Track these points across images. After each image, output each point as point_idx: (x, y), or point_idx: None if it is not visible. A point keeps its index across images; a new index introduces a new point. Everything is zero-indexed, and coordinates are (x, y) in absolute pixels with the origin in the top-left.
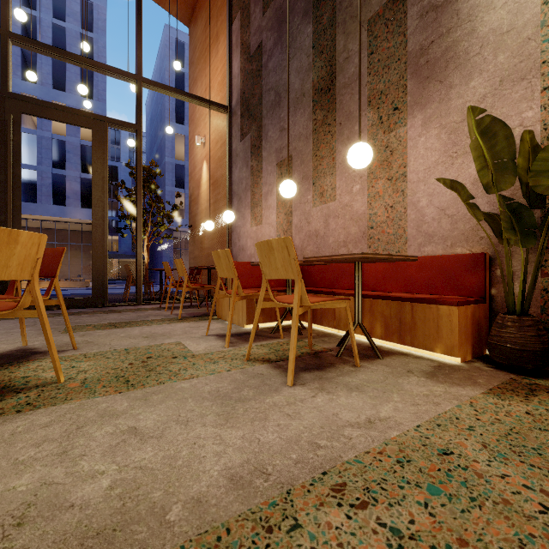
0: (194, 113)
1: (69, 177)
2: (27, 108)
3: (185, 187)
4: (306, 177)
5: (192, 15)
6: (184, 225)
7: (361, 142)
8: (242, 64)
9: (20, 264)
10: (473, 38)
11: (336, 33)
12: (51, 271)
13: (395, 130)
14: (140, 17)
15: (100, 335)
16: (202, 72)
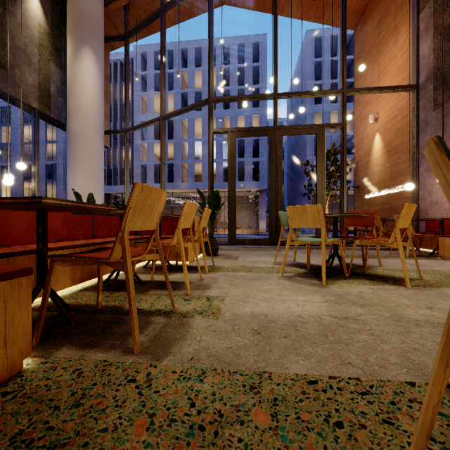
0: (361, 97)
1: (246, 162)
2: (284, 132)
3: None
4: None
5: (359, 20)
6: None
7: None
8: (435, 45)
9: (410, 220)
10: None
11: None
12: (369, 223)
13: None
14: (345, 48)
15: (374, 261)
16: (373, 62)
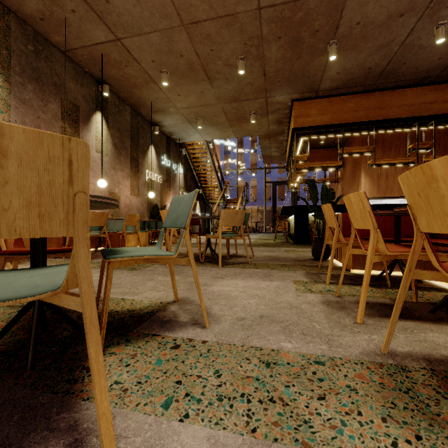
0: None
1: None
2: None
3: None
4: None
5: None
6: None
7: None
8: None
9: None
10: None
11: None
12: None
13: None
14: None
15: None
16: None
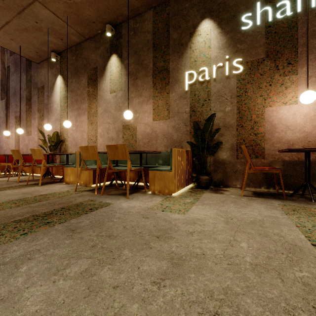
0: None
1: None
2: None
3: None
4: (24, 125)
5: None
6: None
7: (19, 129)
8: (1, 68)
9: None
10: (53, 108)
11: (31, 84)
12: None
13: (43, 121)
14: None
15: None
16: None
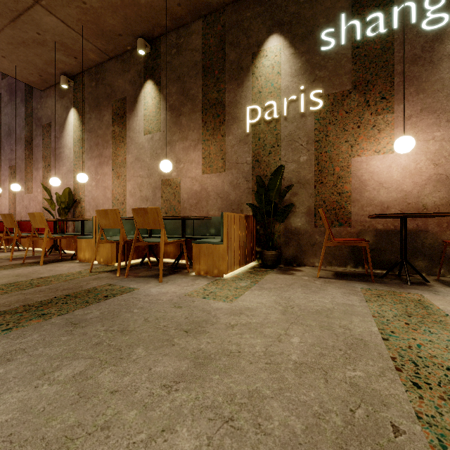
0: None
1: None
2: None
3: None
4: (22, 179)
5: None
6: None
7: (15, 184)
8: None
9: None
10: (64, 154)
11: (33, 121)
12: None
13: (49, 173)
14: None
15: None
16: None
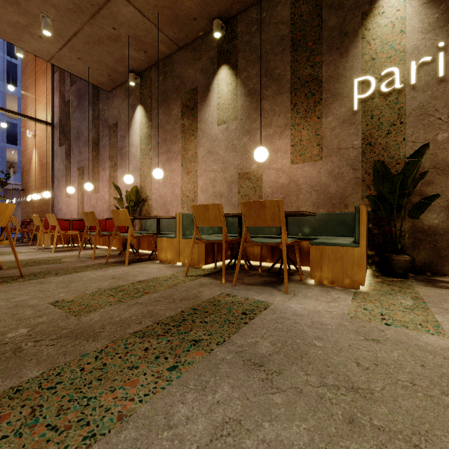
0: (26, 110)
1: None
2: None
3: (18, 144)
4: (90, 179)
5: None
6: (16, 178)
7: (88, 183)
8: (60, 103)
9: None
10: (130, 152)
11: (100, 122)
12: None
13: (115, 172)
14: None
15: None
16: (32, 86)
